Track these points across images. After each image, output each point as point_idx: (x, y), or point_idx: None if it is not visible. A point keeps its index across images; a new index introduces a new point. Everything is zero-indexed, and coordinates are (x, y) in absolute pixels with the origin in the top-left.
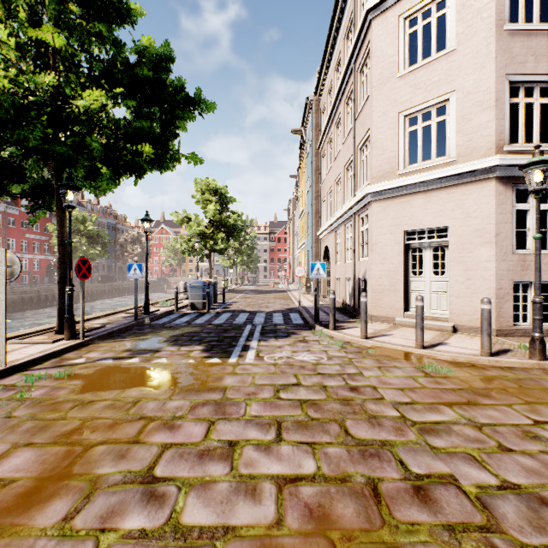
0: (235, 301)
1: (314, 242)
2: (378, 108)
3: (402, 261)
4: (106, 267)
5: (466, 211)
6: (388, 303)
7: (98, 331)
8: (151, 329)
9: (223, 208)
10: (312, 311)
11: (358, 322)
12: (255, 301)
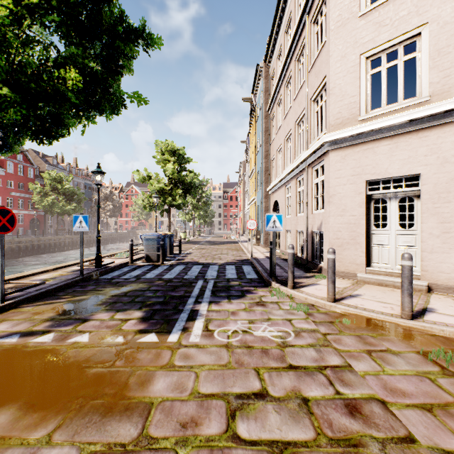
0: (191, 252)
1: (264, 198)
2: (336, 52)
3: (363, 213)
4: None
5: (442, 155)
6: (347, 257)
7: (31, 290)
8: (95, 285)
9: (181, 167)
10: (265, 263)
11: (315, 277)
12: (209, 252)
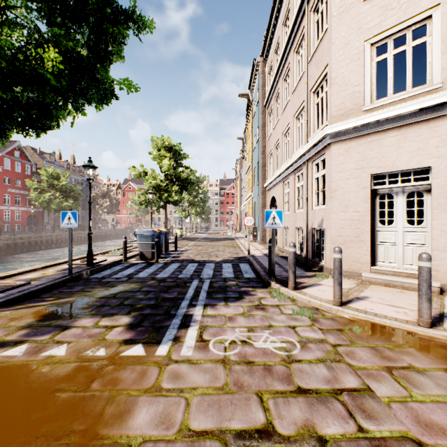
0: (187, 249)
1: (261, 194)
2: (338, 39)
3: (368, 209)
4: (81, 218)
5: None
6: (351, 256)
7: (13, 292)
8: (84, 286)
9: (177, 164)
10: (263, 261)
11: (317, 277)
12: (205, 249)
